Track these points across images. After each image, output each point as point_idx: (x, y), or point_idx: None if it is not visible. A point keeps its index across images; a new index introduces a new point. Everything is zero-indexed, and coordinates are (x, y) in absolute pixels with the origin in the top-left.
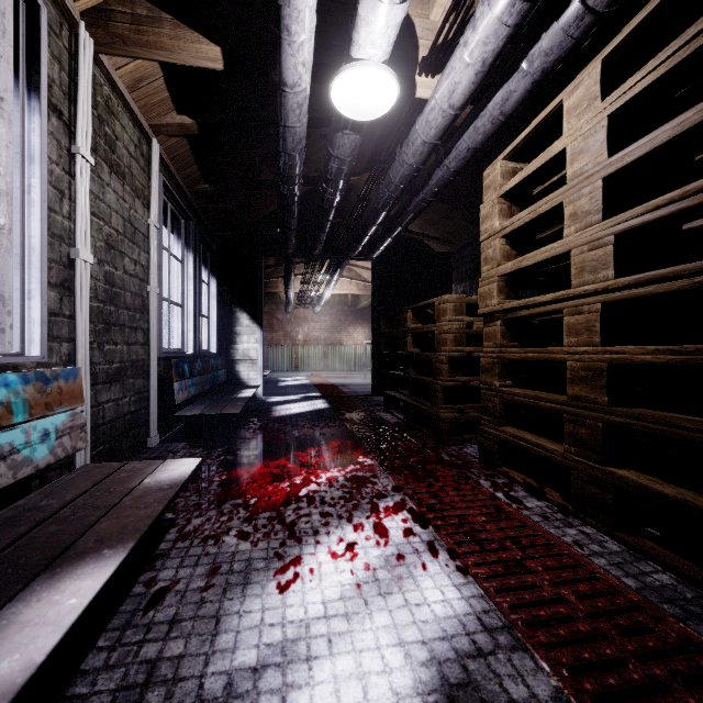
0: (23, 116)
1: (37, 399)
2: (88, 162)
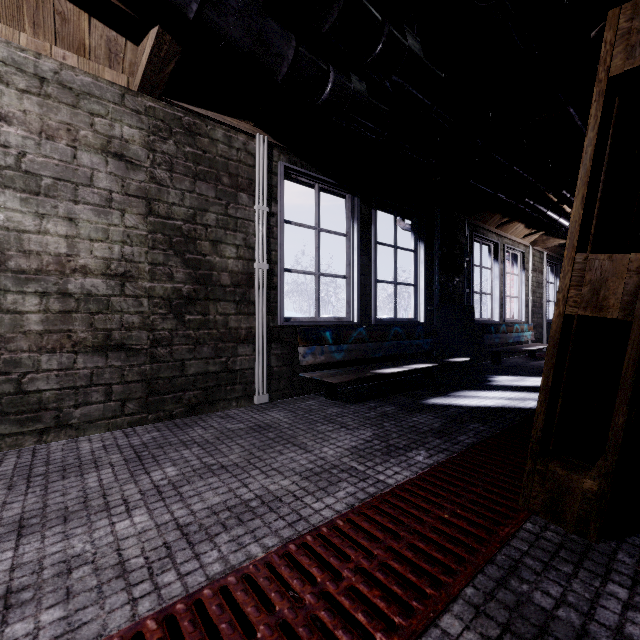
0: (521, 275)
1: (528, 328)
2: (530, 276)
